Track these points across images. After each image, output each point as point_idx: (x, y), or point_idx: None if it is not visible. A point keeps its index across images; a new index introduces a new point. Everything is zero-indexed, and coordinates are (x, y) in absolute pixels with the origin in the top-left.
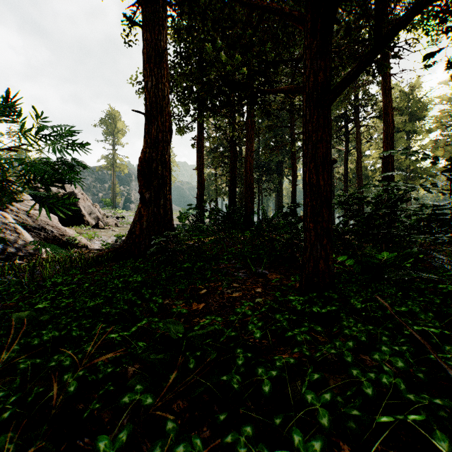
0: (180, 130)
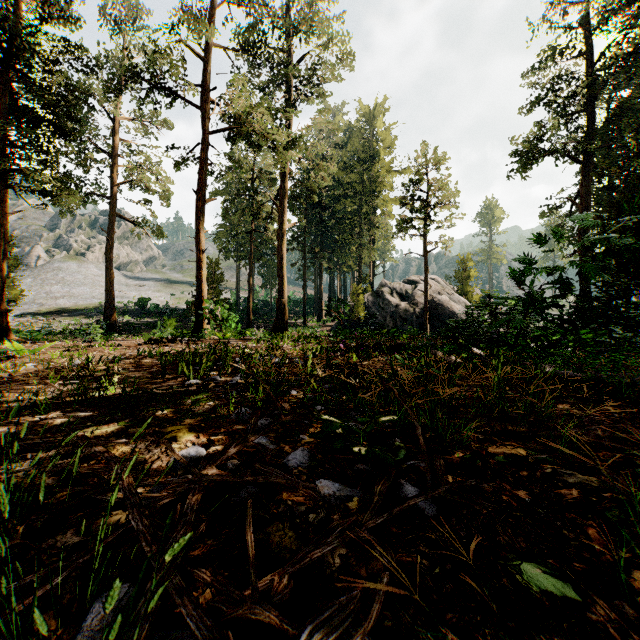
0: None
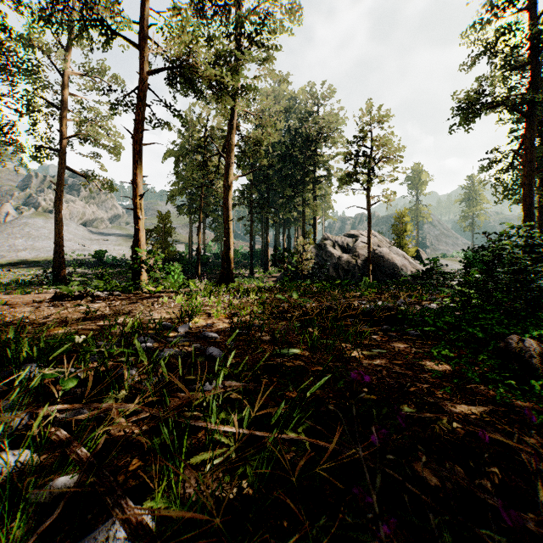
0: (516, 199)
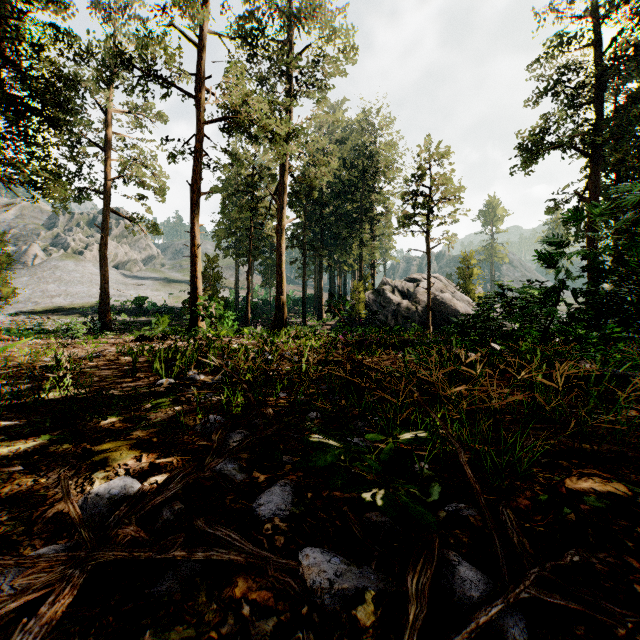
0: None
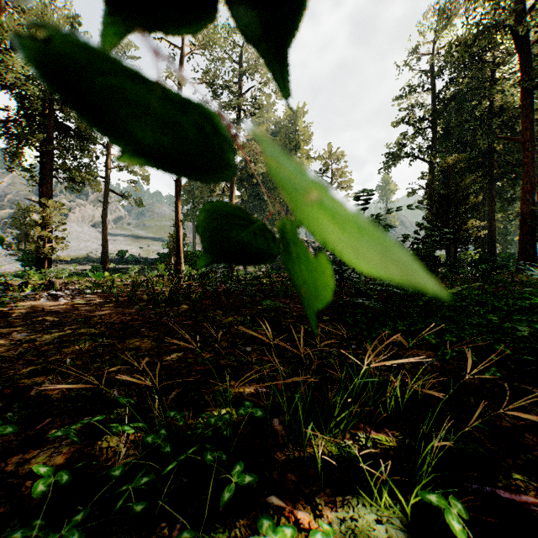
0: None
